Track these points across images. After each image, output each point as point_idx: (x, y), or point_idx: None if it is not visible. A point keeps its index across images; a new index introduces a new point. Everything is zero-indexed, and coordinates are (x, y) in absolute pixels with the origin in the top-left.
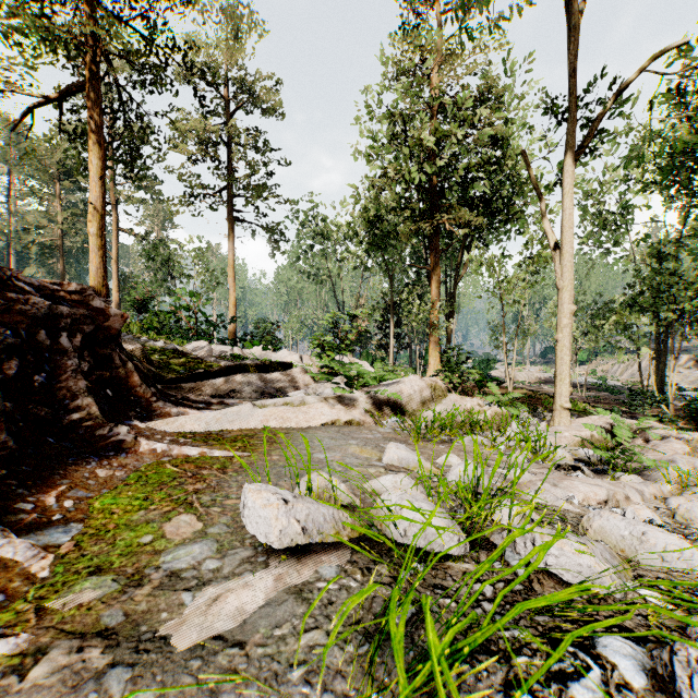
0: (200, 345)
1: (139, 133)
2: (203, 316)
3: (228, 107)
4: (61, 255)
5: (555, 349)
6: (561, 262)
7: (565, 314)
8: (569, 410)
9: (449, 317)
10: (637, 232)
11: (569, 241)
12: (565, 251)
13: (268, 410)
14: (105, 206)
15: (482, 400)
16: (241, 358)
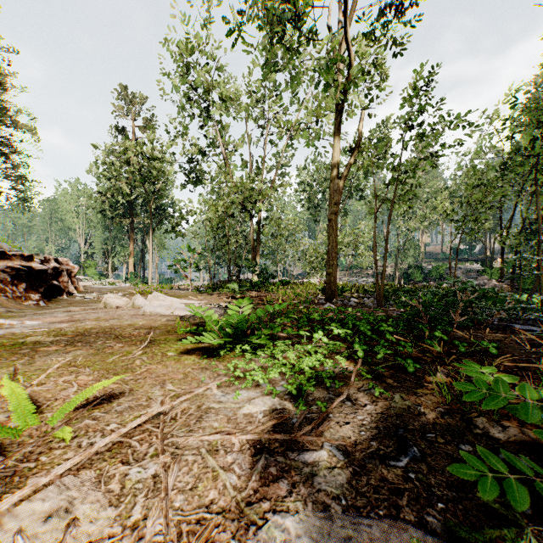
0: None
1: None
2: None
3: None
4: None
5: (149, 273)
6: (150, 253)
7: (150, 265)
8: None
9: (140, 258)
10: None
11: (151, 249)
12: (150, 251)
13: (82, 283)
14: None
15: None
16: None
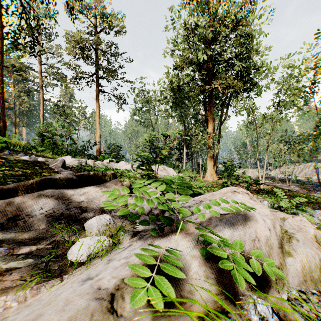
0: (64, 158)
1: (33, 28)
2: (72, 141)
3: (95, 29)
4: (14, 112)
5: None
6: None
7: None
8: (314, 203)
9: (217, 143)
10: (320, 96)
11: None
12: None
13: None
14: (2, 68)
15: (255, 197)
16: (85, 167)
